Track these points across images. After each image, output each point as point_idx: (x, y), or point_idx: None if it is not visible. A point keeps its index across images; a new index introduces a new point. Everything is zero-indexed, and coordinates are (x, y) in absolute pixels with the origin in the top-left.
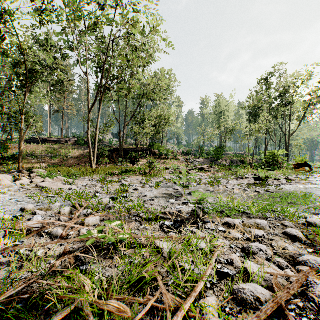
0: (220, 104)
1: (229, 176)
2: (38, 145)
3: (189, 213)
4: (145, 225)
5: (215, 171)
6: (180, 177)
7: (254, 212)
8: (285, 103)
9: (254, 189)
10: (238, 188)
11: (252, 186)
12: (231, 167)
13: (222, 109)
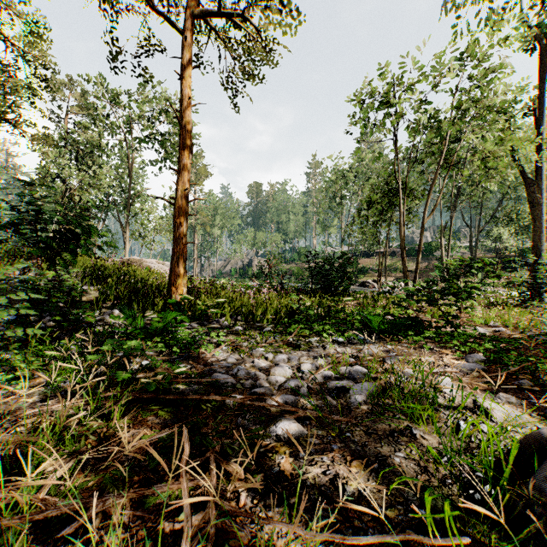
0: None
1: None
2: (370, 258)
3: None
4: None
5: None
6: None
7: None
8: None
9: None
10: None
11: None
12: None
13: None
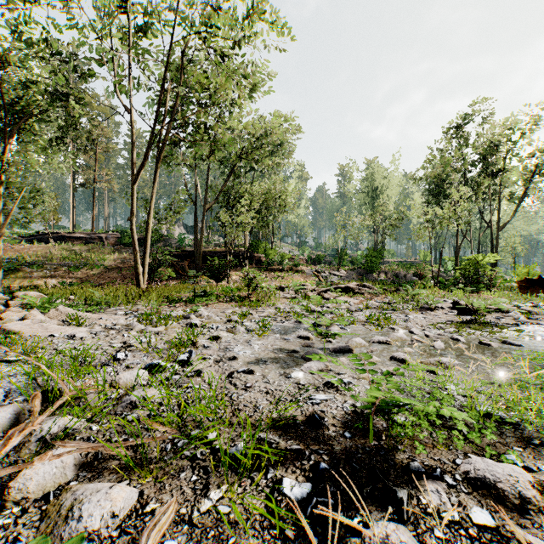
0: (373, 174)
1: (401, 303)
2: (48, 245)
3: (349, 424)
4: (219, 491)
5: (373, 293)
6: (308, 306)
7: (525, 417)
8: (492, 171)
9: (473, 337)
10: (437, 333)
11: (465, 328)
12: (397, 285)
13: (377, 183)
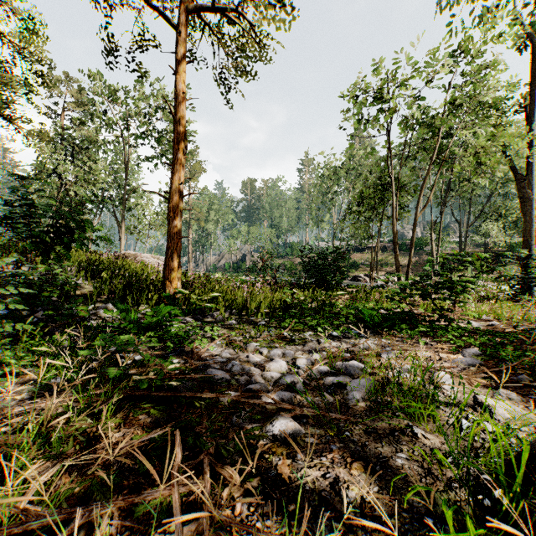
0: None
1: None
2: (362, 253)
3: None
4: None
5: None
6: None
7: None
8: None
9: None
10: None
11: None
12: None
13: None
